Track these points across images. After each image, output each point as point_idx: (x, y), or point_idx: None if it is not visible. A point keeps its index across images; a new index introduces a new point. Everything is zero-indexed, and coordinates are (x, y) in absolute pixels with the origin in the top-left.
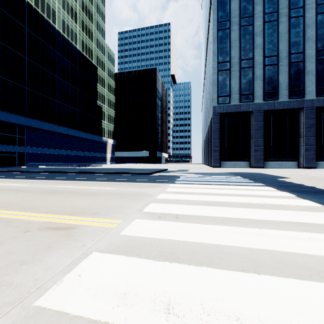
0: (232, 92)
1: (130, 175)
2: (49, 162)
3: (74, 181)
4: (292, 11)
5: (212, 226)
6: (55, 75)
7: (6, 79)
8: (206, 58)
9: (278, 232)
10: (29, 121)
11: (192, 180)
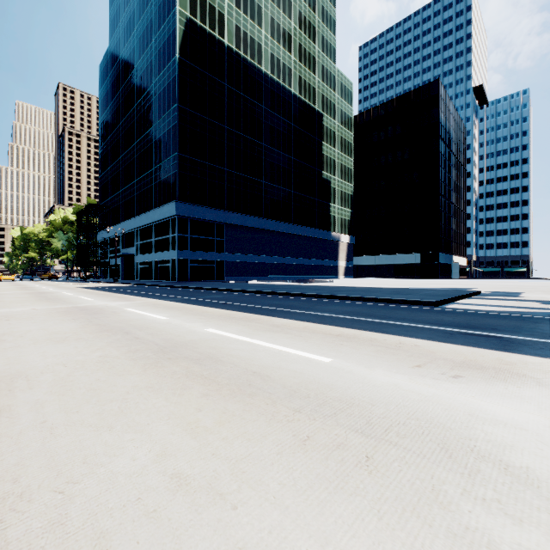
0: None
1: (381, 307)
2: (253, 275)
3: (251, 317)
4: None
5: None
6: (262, 143)
7: (203, 162)
8: None
9: None
10: (229, 216)
11: None
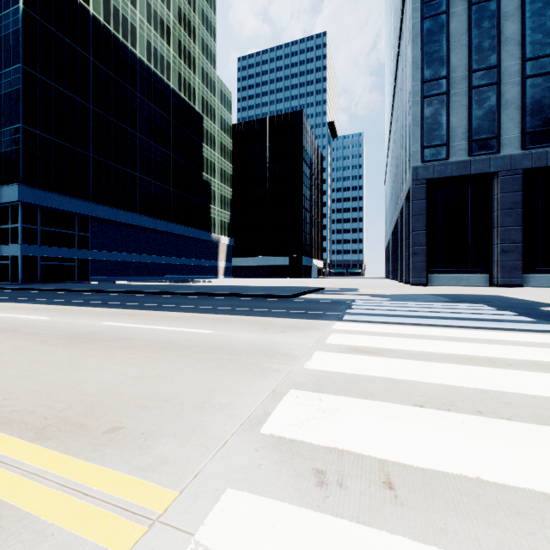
0: (453, 137)
1: (252, 300)
2: (126, 275)
3: (141, 312)
4: None
5: None
6: (136, 133)
7: (60, 142)
8: (396, 81)
9: None
10: (95, 208)
11: (381, 314)
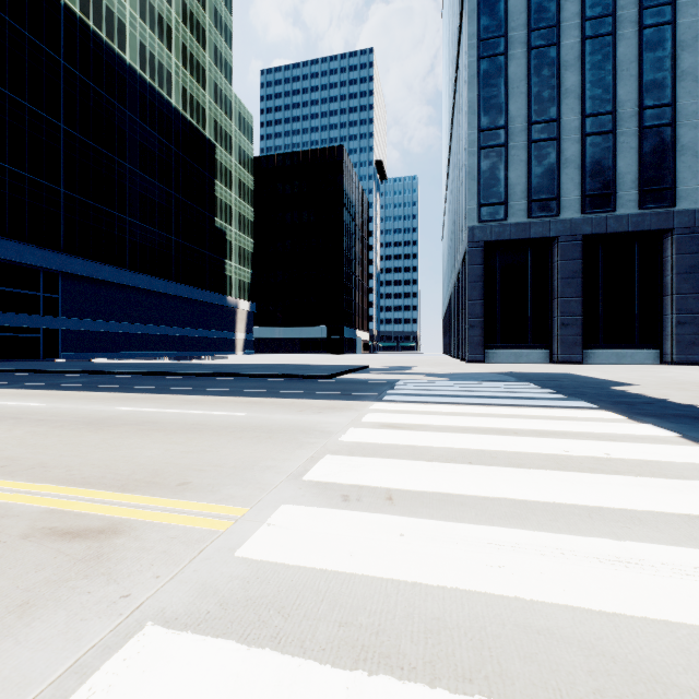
0: (511, 195)
1: (283, 381)
2: (111, 350)
3: (155, 396)
4: (647, 13)
5: (486, 528)
6: (125, 163)
7: (18, 171)
8: (453, 122)
9: (672, 553)
10: (68, 261)
11: (423, 394)
